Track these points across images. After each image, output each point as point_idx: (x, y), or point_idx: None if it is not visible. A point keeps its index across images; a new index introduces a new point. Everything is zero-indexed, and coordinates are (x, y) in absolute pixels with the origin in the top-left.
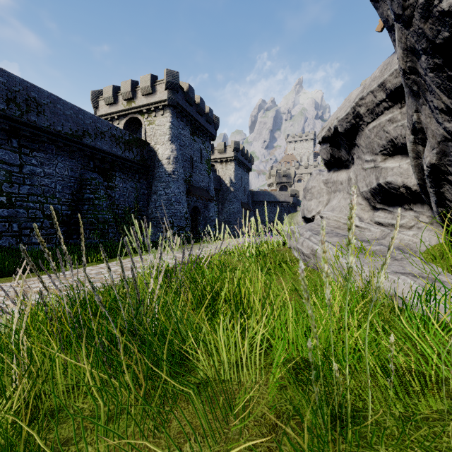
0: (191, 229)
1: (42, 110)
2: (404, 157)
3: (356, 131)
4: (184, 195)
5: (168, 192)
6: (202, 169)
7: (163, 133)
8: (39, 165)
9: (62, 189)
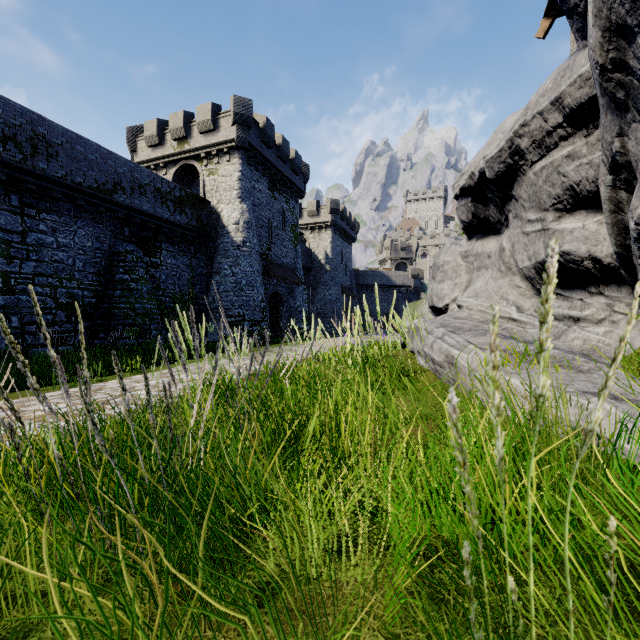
0: (269, 325)
1: (55, 153)
2: (590, 213)
3: (513, 176)
4: (260, 275)
5: (236, 271)
6: (285, 239)
7: (229, 188)
8: (50, 232)
9: (84, 267)
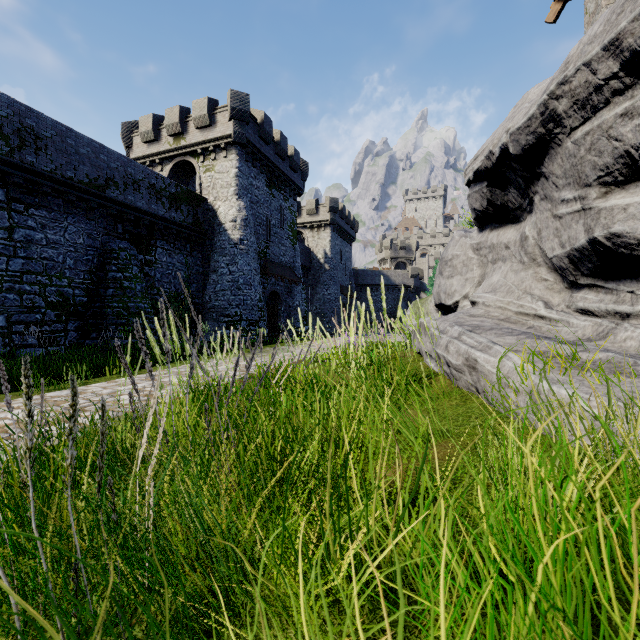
0: (267, 325)
1: (44, 146)
2: None
3: (545, 149)
4: (257, 274)
5: (233, 270)
6: (283, 238)
7: (226, 184)
8: (39, 229)
9: (75, 265)
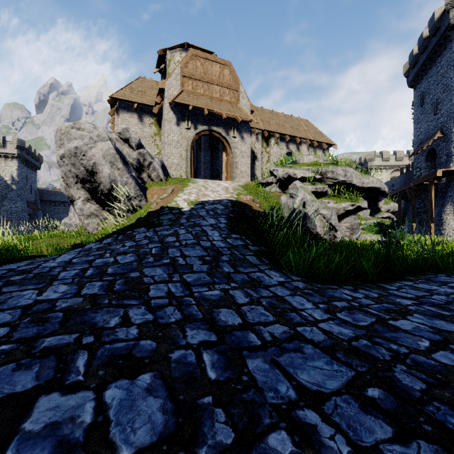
0: None
1: None
2: None
3: None
4: None
5: None
6: None
7: None
8: None
9: None
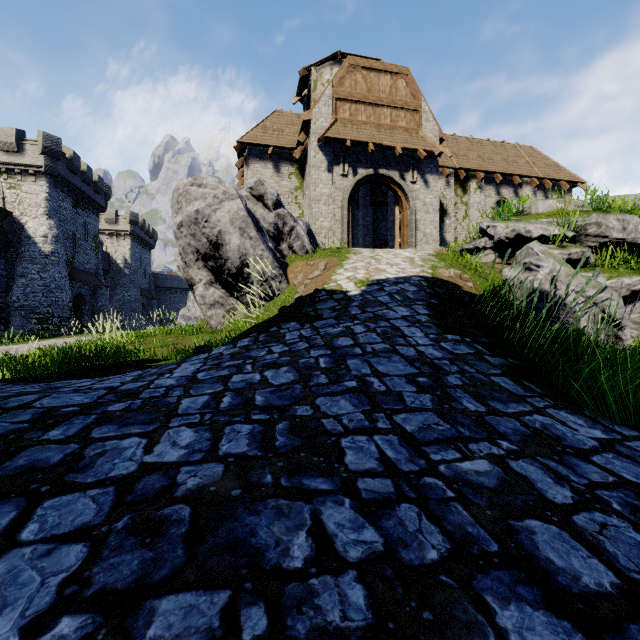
0: None
1: None
2: None
3: None
4: (67, 280)
5: (45, 276)
6: (88, 248)
7: (36, 204)
8: None
9: None
